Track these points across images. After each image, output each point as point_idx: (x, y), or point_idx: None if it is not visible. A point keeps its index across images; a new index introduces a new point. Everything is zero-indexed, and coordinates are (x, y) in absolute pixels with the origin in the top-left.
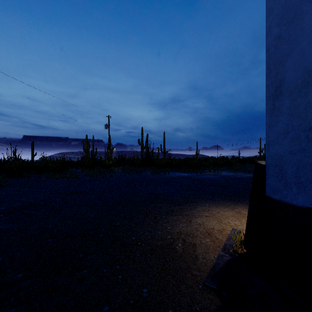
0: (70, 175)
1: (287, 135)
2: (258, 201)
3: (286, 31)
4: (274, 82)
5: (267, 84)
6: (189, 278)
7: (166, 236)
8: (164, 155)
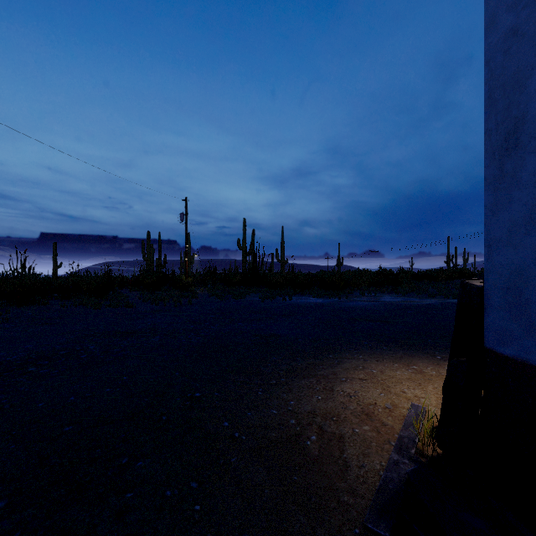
0: (119, 302)
1: (533, 228)
2: (467, 357)
3: (531, 19)
4: (503, 122)
5: (488, 128)
6: (335, 510)
7: (287, 420)
8: (282, 267)
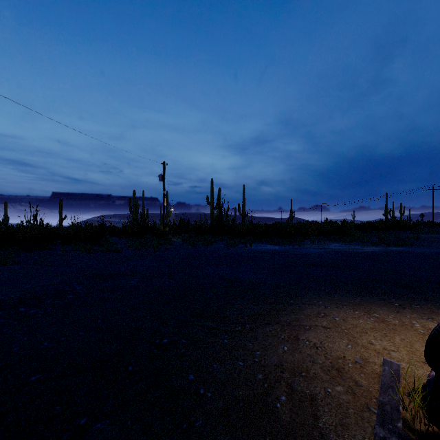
0: (108, 248)
1: None
2: None
3: None
4: None
5: None
6: None
7: (254, 375)
8: (243, 219)
